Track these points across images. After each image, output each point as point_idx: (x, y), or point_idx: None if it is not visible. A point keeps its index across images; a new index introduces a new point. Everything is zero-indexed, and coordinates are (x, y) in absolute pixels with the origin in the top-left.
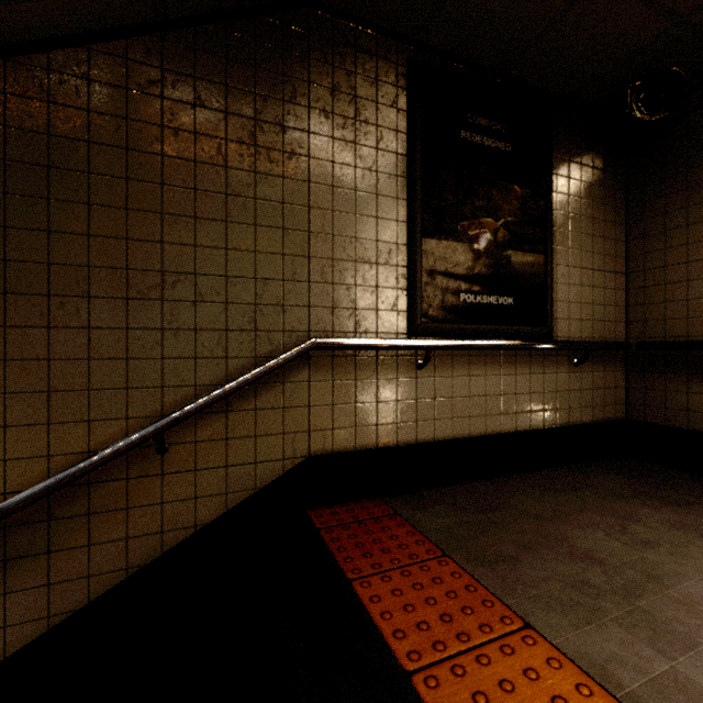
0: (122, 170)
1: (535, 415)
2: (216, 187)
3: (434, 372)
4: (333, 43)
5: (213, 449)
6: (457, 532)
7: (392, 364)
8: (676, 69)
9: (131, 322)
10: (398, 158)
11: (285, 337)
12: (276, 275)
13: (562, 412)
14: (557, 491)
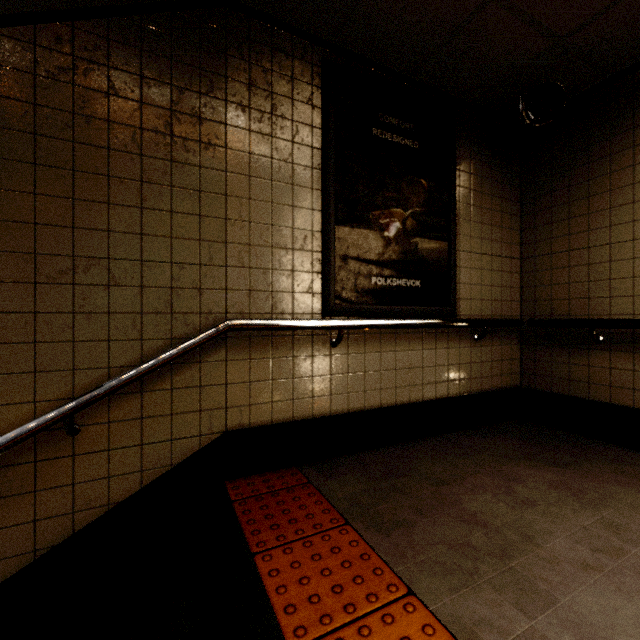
0: (30, 155)
1: (440, 386)
2: (131, 174)
3: (347, 349)
4: (250, 41)
5: (128, 429)
6: (362, 499)
7: (308, 342)
8: (557, 83)
9: (39, 306)
10: (313, 151)
11: (201, 319)
12: (192, 259)
13: (465, 382)
14: (457, 455)
